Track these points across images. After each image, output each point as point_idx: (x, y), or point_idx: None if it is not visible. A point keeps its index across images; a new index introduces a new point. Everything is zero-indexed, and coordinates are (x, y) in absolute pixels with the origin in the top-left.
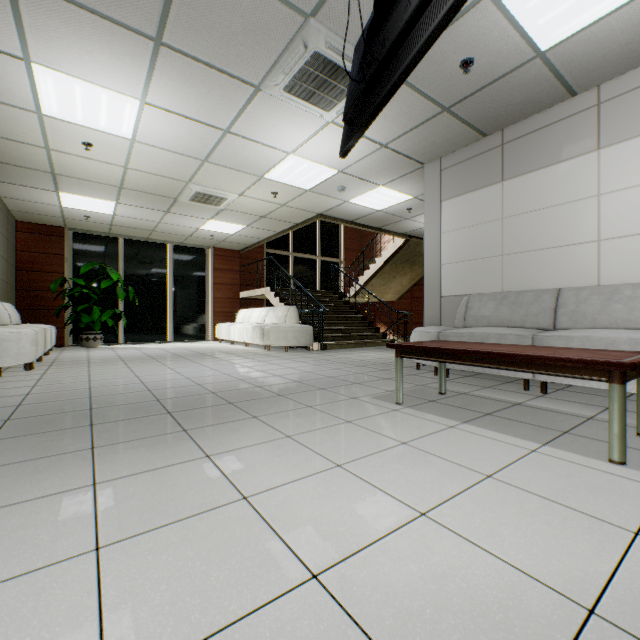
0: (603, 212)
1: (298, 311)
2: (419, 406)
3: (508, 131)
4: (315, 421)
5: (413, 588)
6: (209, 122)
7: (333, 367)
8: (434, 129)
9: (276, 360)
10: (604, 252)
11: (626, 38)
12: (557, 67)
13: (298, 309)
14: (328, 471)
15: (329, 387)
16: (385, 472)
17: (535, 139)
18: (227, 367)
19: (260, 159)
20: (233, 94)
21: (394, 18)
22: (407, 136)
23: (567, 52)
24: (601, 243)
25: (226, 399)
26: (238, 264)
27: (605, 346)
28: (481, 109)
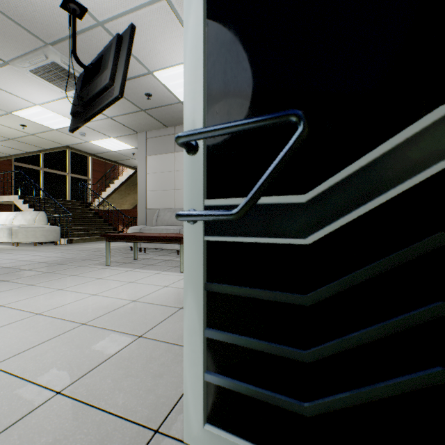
0: None
1: (47, 215)
2: (119, 265)
3: (177, 128)
4: (51, 277)
5: (79, 308)
6: None
7: (74, 253)
8: (139, 117)
9: (25, 252)
10: None
11: None
12: None
13: (47, 214)
14: (54, 292)
15: (67, 263)
16: (85, 288)
17: None
18: None
19: (9, 101)
20: None
21: (93, 86)
22: (124, 116)
23: None
24: None
25: None
26: None
27: None
28: (162, 115)
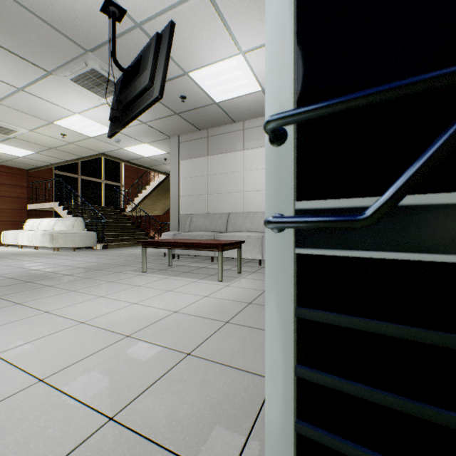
0: (245, 179)
1: (84, 221)
2: (155, 272)
3: (210, 131)
4: (91, 283)
5: (121, 318)
6: (4, 80)
7: (110, 258)
8: (172, 121)
9: (65, 257)
10: (246, 197)
11: (248, 107)
12: (225, 110)
13: (85, 220)
14: (95, 299)
15: (104, 268)
16: (124, 295)
17: (221, 138)
18: (20, 263)
19: (51, 111)
20: (28, 70)
21: (131, 89)
22: (158, 121)
23: (227, 105)
24: (245, 193)
25: (25, 280)
26: (26, 181)
27: (238, 239)
28: (195, 118)
